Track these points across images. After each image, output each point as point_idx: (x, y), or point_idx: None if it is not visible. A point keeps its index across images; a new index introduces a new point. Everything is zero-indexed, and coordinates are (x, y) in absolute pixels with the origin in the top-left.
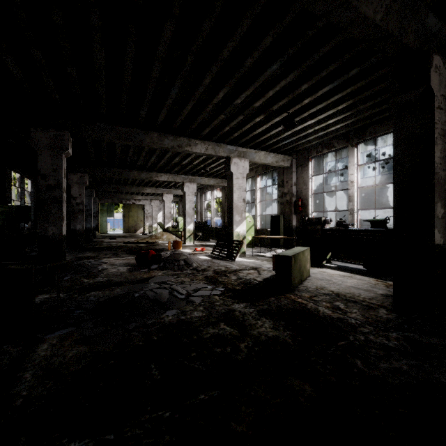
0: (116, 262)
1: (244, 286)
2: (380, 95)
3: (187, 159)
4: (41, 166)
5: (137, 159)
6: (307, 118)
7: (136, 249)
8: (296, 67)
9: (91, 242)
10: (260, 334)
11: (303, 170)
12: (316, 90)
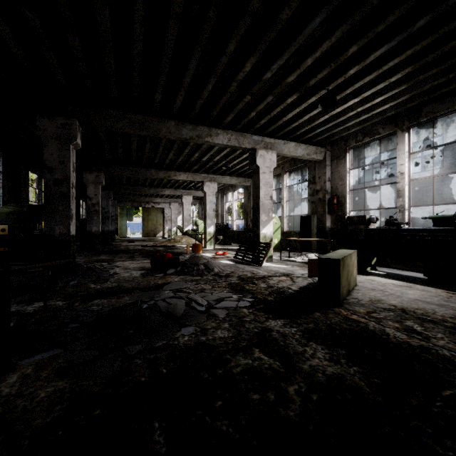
0: (130, 266)
1: (277, 297)
2: (450, 58)
3: (208, 155)
4: (47, 158)
5: (154, 156)
6: (349, 97)
7: (153, 252)
8: (345, 19)
9: (109, 246)
10: (313, 369)
11: (339, 163)
12: (367, 55)
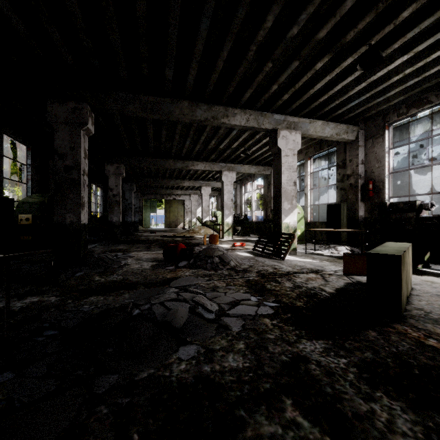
0: (143, 256)
1: (308, 301)
2: None
3: (225, 142)
4: (58, 144)
5: (171, 145)
6: (396, 55)
7: (170, 242)
8: None
9: (131, 236)
10: None
11: (375, 142)
12: None
